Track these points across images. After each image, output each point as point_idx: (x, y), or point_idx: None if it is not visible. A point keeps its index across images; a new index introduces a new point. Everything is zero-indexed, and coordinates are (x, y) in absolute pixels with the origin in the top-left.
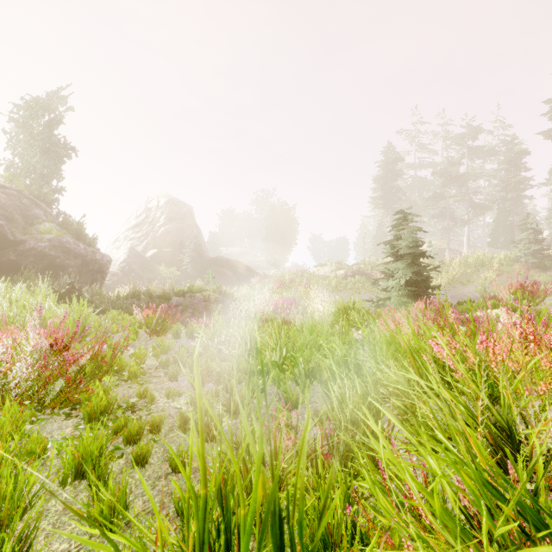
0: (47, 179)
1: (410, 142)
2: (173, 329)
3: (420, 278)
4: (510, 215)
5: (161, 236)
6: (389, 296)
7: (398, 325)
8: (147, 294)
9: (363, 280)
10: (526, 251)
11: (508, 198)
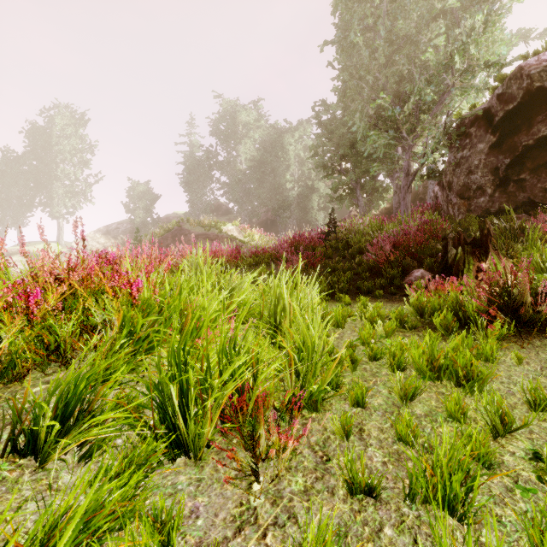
0: None
1: None
2: None
3: None
4: None
5: None
6: None
7: None
8: None
9: None
10: None
11: None
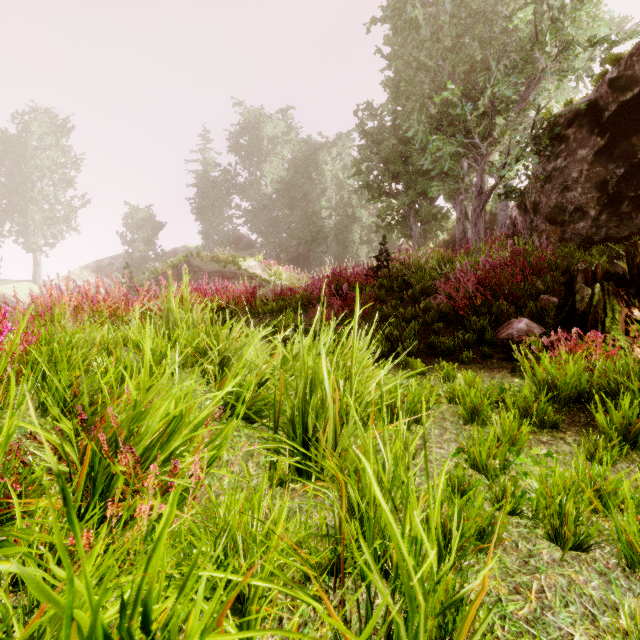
0: None
1: None
2: None
3: None
4: None
5: None
6: None
7: None
8: None
9: None
10: None
11: None
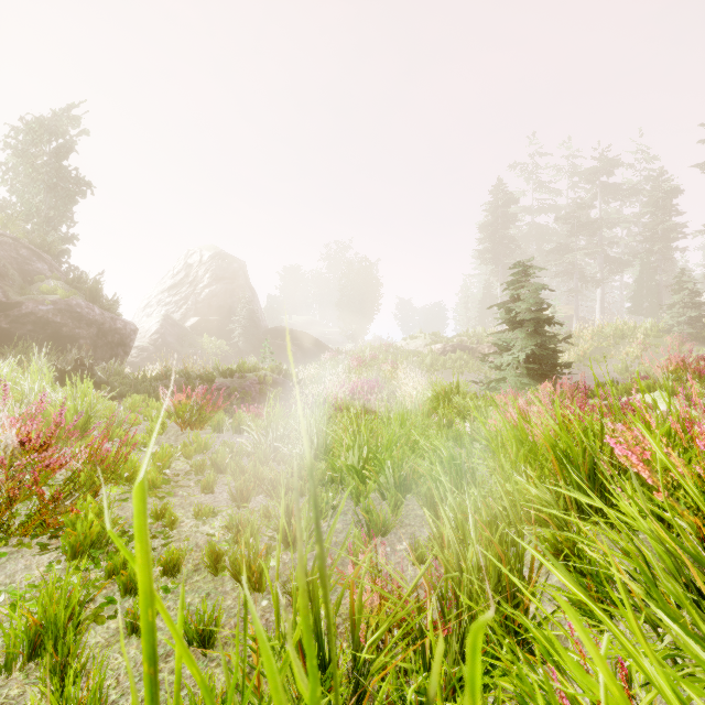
0: (53, 224)
1: (527, 180)
2: (214, 420)
3: (545, 352)
4: (656, 272)
5: (205, 300)
6: (504, 376)
7: (524, 414)
8: (183, 374)
9: (467, 357)
10: (680, 318)
11: (654, 251)
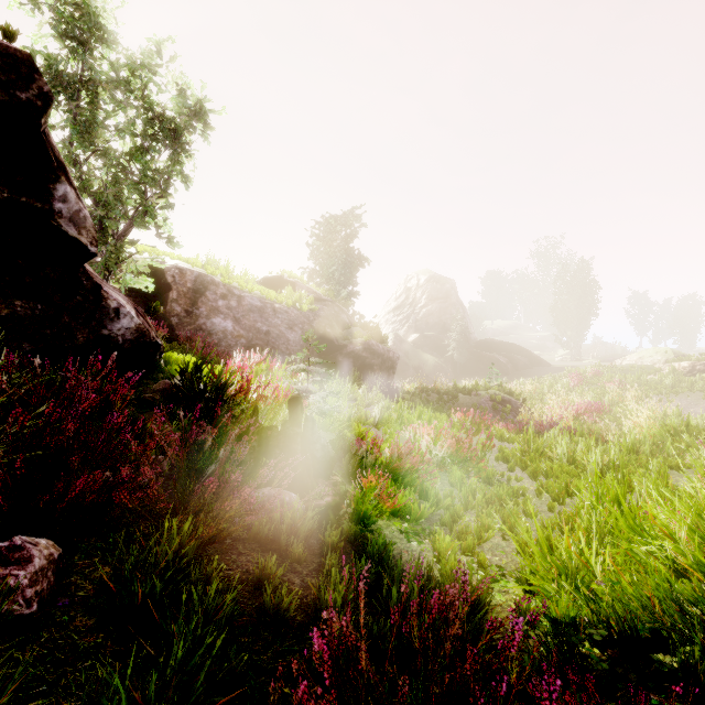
0: (342, 284)
1: None
2: (486, 432)
3: None
4: None
5: (423, 319)
6: None
7: None
8: (434, 390)
9: None
10: None
11: None
